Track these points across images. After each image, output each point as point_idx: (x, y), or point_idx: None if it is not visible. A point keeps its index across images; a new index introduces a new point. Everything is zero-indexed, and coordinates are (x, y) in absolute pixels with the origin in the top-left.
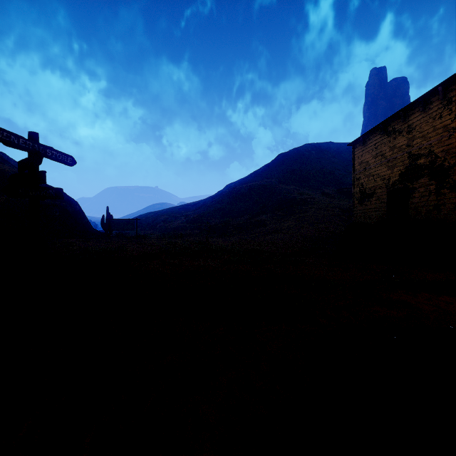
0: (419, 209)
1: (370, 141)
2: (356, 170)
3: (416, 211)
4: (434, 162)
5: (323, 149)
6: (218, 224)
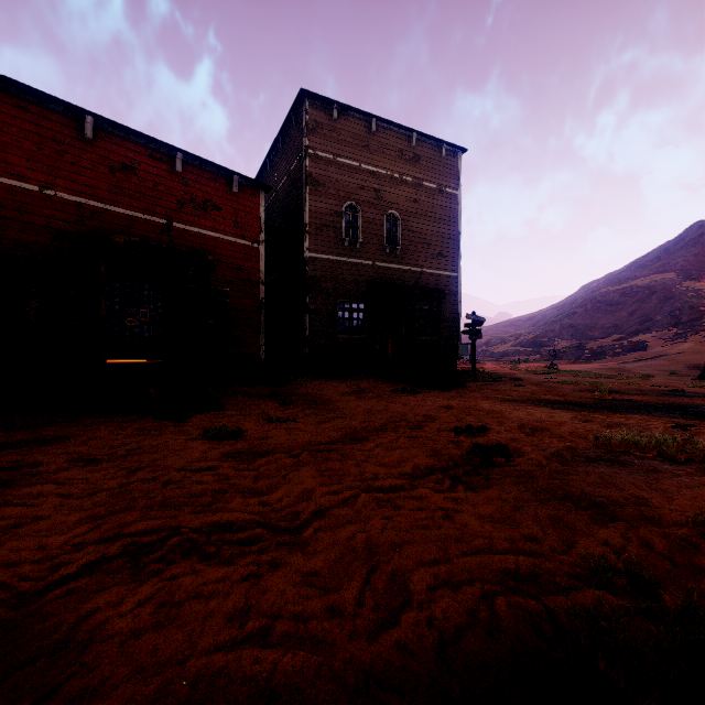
0: None
1: None
2: None
3: None
4: None
5: None
6: (567, 348)
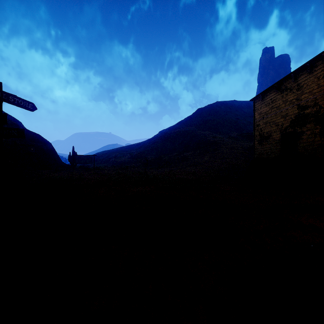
0: (306, 148)
1: (267, 97)
2: (256, 119)
3: (304, 149)
4: (318, 111)
5: (229, 105)
6: (154, 159)
